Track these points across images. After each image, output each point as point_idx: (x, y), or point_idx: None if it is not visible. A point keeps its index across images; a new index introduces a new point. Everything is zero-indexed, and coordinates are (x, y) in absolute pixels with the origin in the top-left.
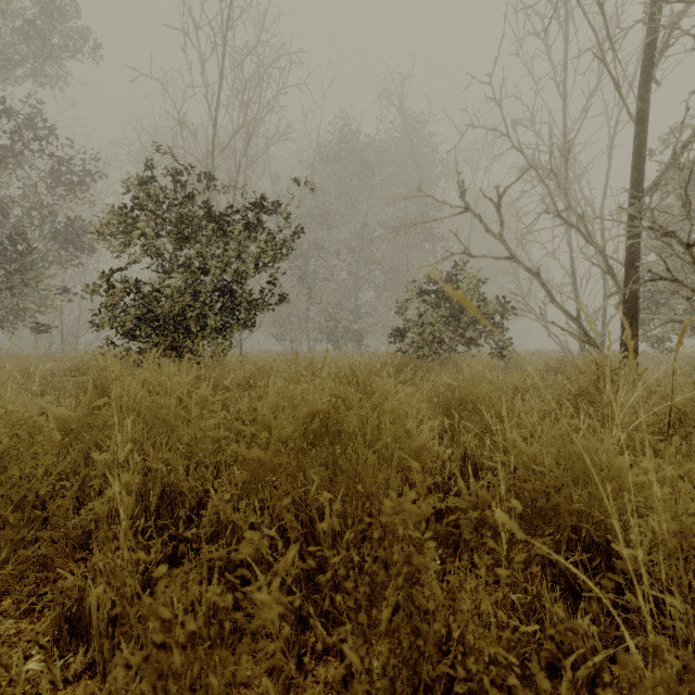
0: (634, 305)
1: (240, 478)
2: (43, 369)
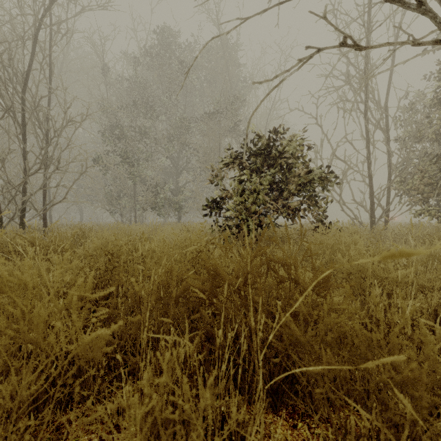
0: None
1: None
2: None
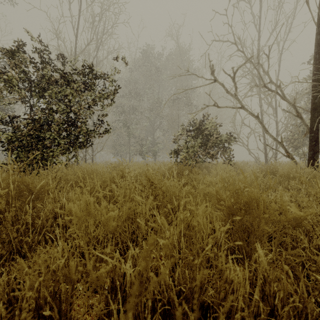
0: (317, 134)
1: None
2: None
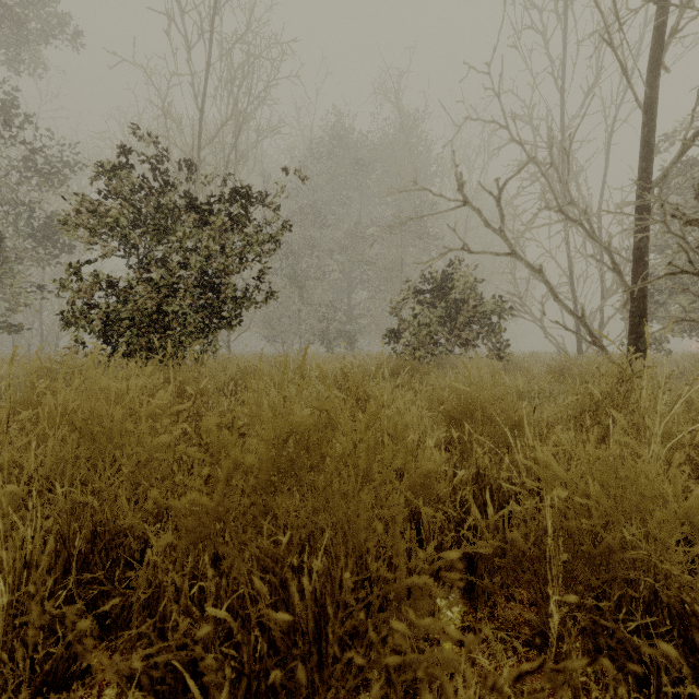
0: (643, 303)
1: (166, 540)
2: (6, 372)
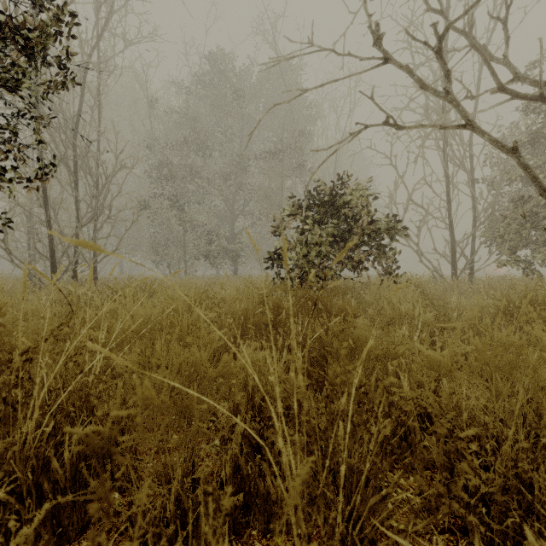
0: None
1: None
2: None
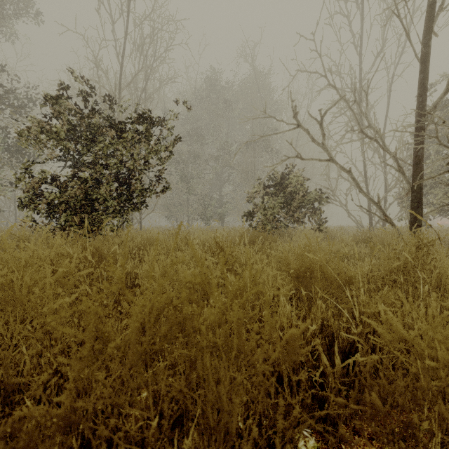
0: (420, 193)
1: None
2: None
